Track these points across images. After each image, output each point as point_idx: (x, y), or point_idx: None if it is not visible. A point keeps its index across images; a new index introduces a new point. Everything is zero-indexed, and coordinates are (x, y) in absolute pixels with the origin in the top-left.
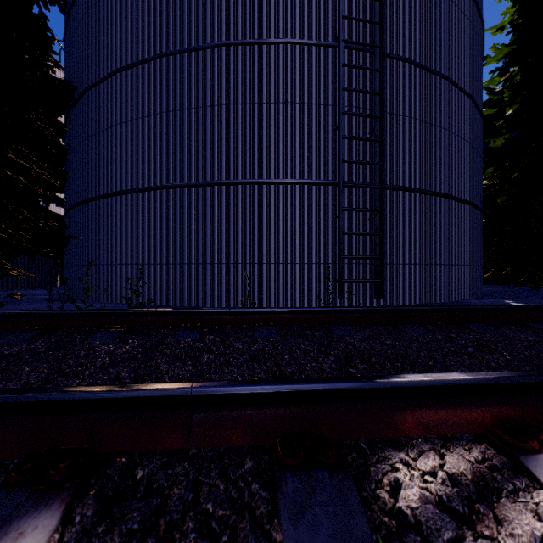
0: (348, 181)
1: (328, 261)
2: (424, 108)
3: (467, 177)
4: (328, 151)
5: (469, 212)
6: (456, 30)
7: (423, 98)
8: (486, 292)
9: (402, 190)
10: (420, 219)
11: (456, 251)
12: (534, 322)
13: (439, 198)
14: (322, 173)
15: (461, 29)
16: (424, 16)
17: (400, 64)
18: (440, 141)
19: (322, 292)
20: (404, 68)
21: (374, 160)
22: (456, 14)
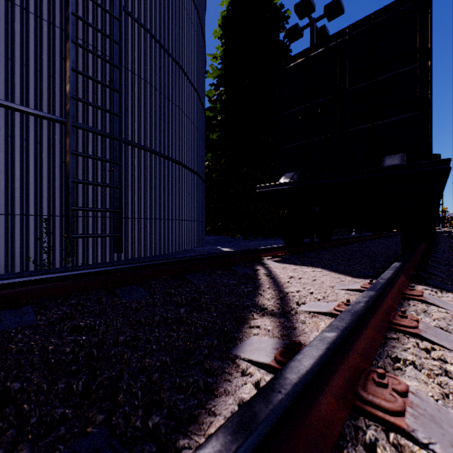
0: (83, 124)
1: (55, 213)
2: (163, 82)
3: (195, 153)
4: (55, 81)
5: (197, 180)
6: (187, 33)
7: (163, 74)
8: (207, 240)
9: (144, 149)
10: (160, 179)
11: (187, 209)
12: (233, 265)
13: (176, 164)
14: (46, 104)
15: (191, 35)
16: (163, 2)
17: (142, 30)
18: (176, 117)
19: (46, 250)
20: (145, 36)
21: (114, 110)
22: (187, 21)
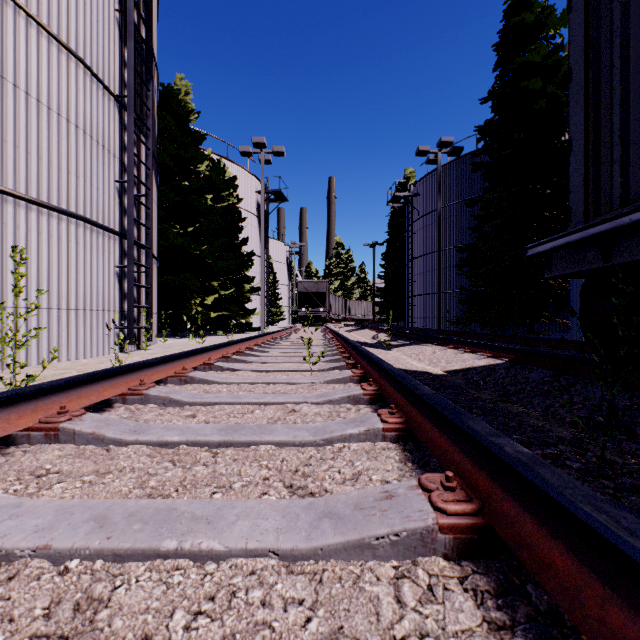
0: None
1: None
2: None
3: None
4: None
5: None
6: None
7: None
8: None
9: None
10: None
11: None
12: None
13: None
14: None
15: None
16: None
17: None
18: None
19: None
20: None
21: None
22: None
